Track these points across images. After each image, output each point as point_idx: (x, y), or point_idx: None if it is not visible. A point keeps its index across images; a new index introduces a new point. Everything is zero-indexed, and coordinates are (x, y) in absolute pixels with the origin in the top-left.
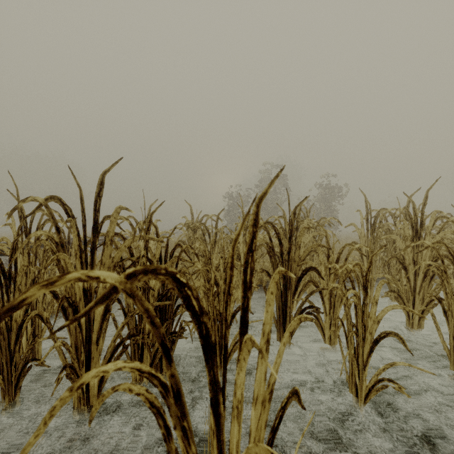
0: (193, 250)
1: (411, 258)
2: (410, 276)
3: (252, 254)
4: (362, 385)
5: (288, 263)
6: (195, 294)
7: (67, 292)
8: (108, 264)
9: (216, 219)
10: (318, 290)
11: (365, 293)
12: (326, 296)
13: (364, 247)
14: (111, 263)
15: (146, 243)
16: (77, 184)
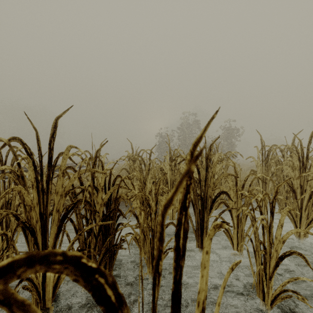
0: (130, 180)
1: (299, 183)
2: (298, 197)
3: (185, 212)
4: (269, 292)
5: (205, 188)
6: (110, 280)
7: (26, 216)
8: (61, 193)
9: (150, 153)
10: (228, 209)
11: (272, 217)
12: (234, 214)
13: (265, 176)
14: (63, 192)
15: (93, 174)
16: (34, 127)
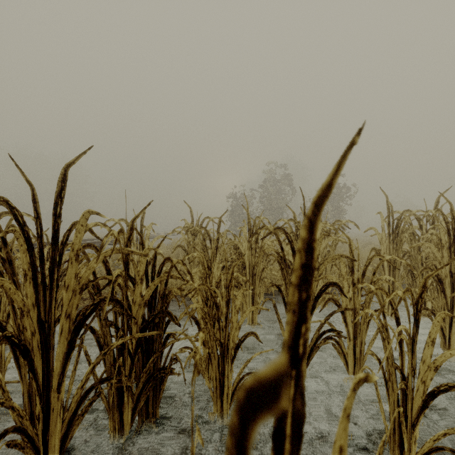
0: (185, 266)
1: (448, 270)
2: (446, 290)
3: (296, 371)
4: (411, 449)
5: None
6: None
7: (17, 324)
8: (73, 287)
9: (218, 222)
10: (340, 310)
11: (416, 327)
12: (350, 317)
13: (398, 258)
14: (77, 285)
15: (126, 257)
16: (27, 180)
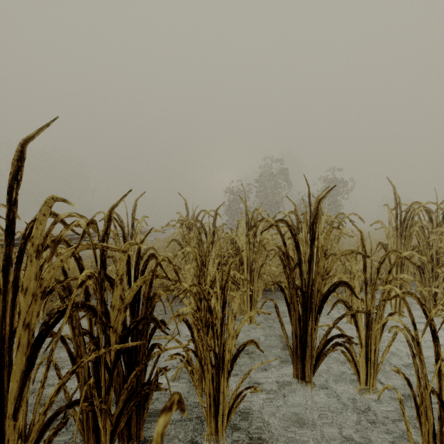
0: (172, 264)
1: None
2: None
3: None
4: None
5: (309, 275)
6: None
7: None
8: (33, 291)
9: (214, 215)
10: (350, 313)
11: None
12: (361, 321)
13: (418, 254)
14: (38, 288)
15: (103, 253)
16: None
